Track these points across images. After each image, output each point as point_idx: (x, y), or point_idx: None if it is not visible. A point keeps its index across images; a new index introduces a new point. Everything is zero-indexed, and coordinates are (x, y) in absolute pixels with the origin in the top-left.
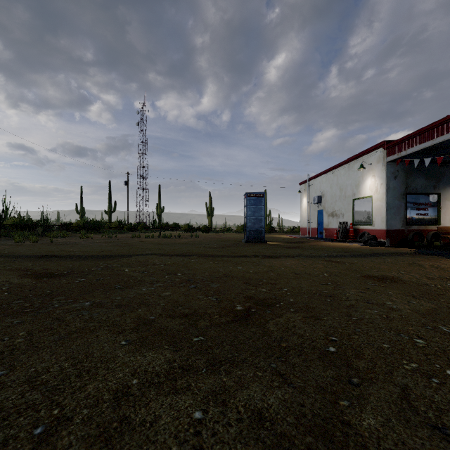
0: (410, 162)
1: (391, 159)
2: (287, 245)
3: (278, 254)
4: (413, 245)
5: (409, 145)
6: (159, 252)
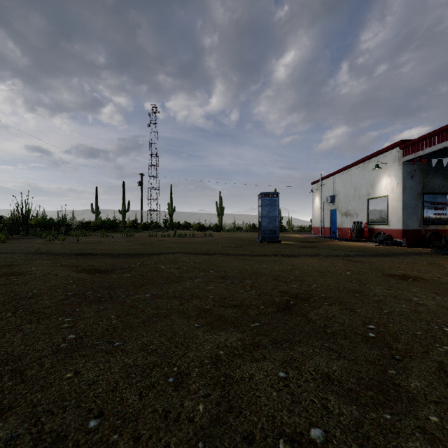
0: (427, 161)
1: (407, 159)
2: (302, 245)
3: (295, 253)
4: (431, 245)
5: (427, 145)
6: (183, 251)
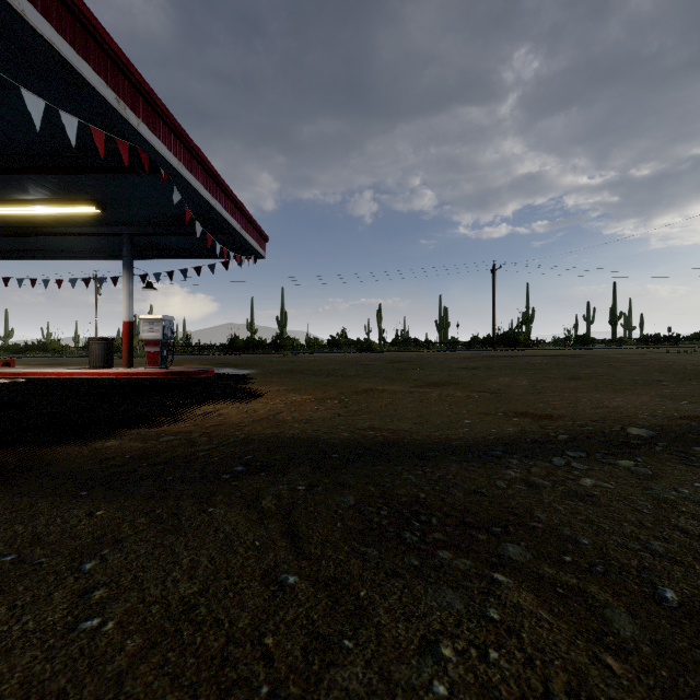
0: None
1: None
2: None
3: None
4: None
5: None
6: None
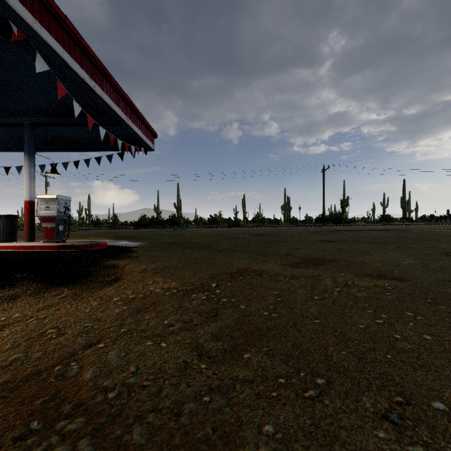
0: None
1: None
2: None
3: None
4: None
5: None
6: None
